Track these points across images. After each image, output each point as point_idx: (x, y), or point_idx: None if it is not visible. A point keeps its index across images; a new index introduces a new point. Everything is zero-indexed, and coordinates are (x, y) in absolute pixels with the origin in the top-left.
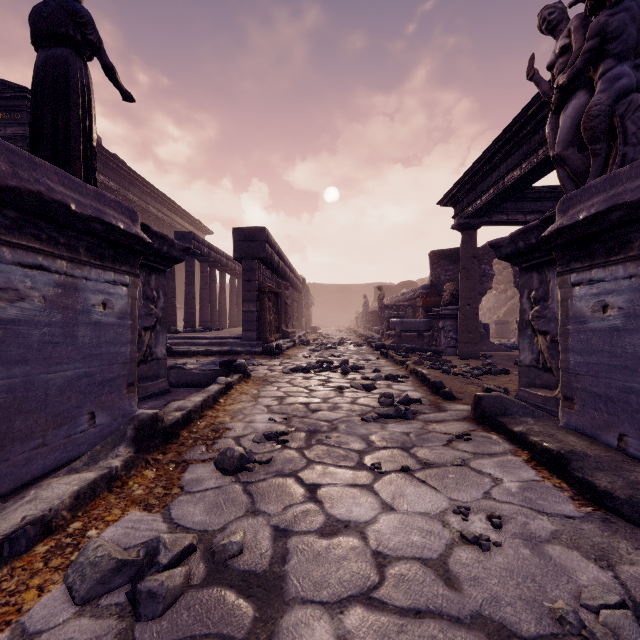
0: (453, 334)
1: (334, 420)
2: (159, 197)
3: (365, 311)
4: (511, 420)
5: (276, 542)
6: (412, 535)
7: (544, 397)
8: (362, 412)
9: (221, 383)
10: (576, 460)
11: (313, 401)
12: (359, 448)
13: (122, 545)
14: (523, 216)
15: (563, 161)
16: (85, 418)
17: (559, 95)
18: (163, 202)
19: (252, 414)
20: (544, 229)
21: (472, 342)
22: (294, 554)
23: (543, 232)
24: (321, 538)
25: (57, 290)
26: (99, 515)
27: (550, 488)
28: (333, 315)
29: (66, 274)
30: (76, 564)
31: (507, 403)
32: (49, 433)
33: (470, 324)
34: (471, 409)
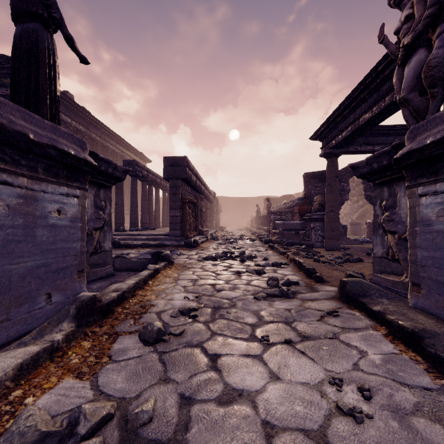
0: (321, 232)
1: (233, 298)
2: (114, 136)
3: (257, 216)
4: (370, 300)
5: (181, 409)
6: (295, 405)
7: (393, 281)
8: (255, 292)
9: (150, 269)
10: (428, 338)
11: (218, 283)
12: (252, 322)
13: (52, 412)
14: (372, 147)
15: (407, 102)
16: (43, 298)
17: (404, 52)
18: (117, 140)
19: (172, 293)
20: (394, 153)
21: (335, 238)
22: (195, 422)
23: (393, 156)
24: (219, 406)
25: (19, 200)
26: (39, 383)
27: (407, 361)
28: (235, 218)
29: (27, 188)
30: (8, 433)
31: (366, 287)
32: (12, 310)
33: (333, 225)
34: (337, 290)
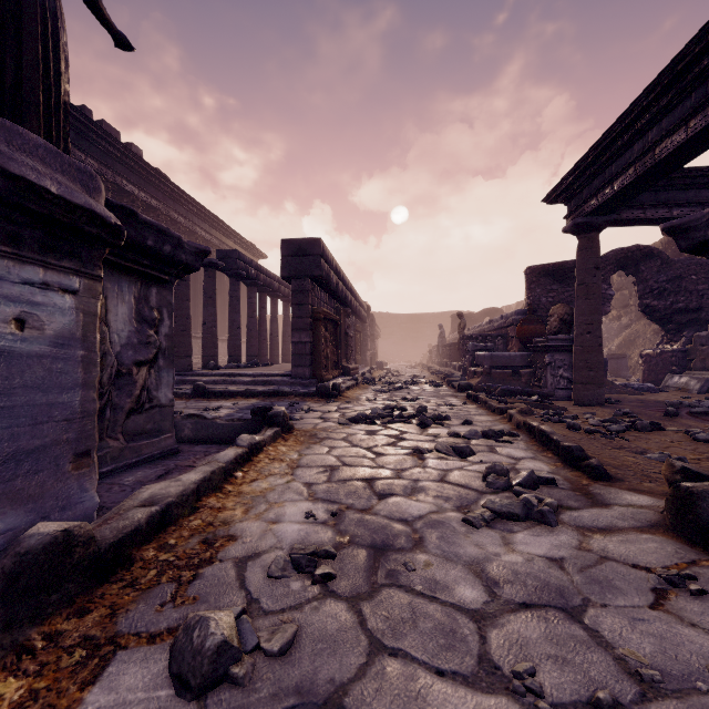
0: (564, 372)
1: (416, 519)
2: (207, 217)
3: (441, 343)
4: None
5: None
6: None
7: None
8: (461, 502)
9: (242, 445)
10: None
11: (380, 475)
12: (473, 603)
13: None
14: (667, 211)
15: None
16: None
17: None
18: (211, 222)
19: (281, 502)
20: None
21: (594, 383)
22: None
23: None
24: None
25: None
26: None
27: None
28: (402, 349)
29: None
30: None
31: None
32: None
33: (591, 358)
34: (665, 510)
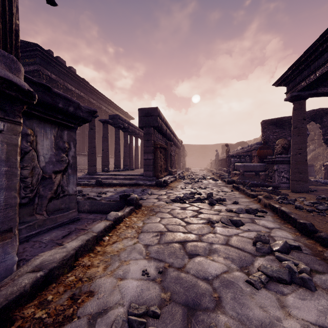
0: (284, 174)
1: (214, 278)
2: (106, 100)
3: (216, 159)
4: None
5: None
6: None
7: None
8: (242, 263)
9: (110, 219)
10: None
11: (189, 239)
12: None
13: None
14: None
15: None
16: None
17: None
18: (108, 103)
19: (128, 260)
20: None
21: (303, 180)
22: None
23: None
24: None
25: None
26: None
27: None
28: (197, 161)
29: None
30: None
31: None
32: None
33: (301, 167)
34: None
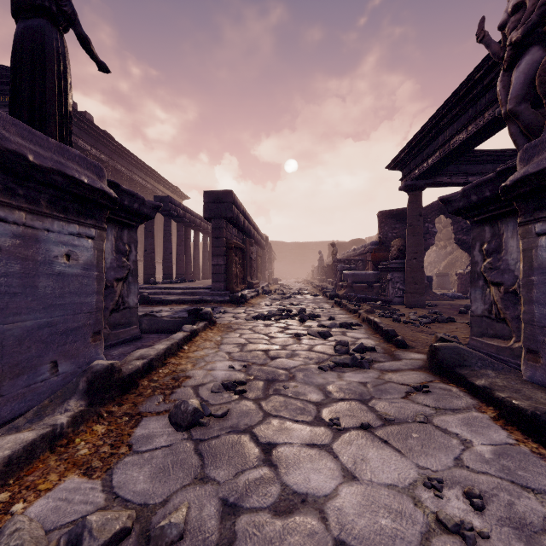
0: (400, 285)
1: (292, 368)
2: (143, 168)
3: (320, 265)
4: (471, 372)
5: (223, 522)
6: (379, 517)
7: (498, 347)
8: (319, 360)
9: (186, 331)
10: None
11: (272, 348)
12: (316, 400)
13: (47, 525)
14: (465, 178)
15: (516, 116)
16: (47, 367)
17: (512, 52)
18: (147, 172)
19: (213, 361)
20: (499, 181)
21: (418, 292)
22: (242, 541)
23: (498, 185)
24: (274, 518)
25: (15, 241)
26: (33, 482)
27: (528, 454)
28: (292, 269)
29: (25, 225)
30: None
31: (465, 354)
32: (5, 384)
33: (416, 276)
34: (426, 359)
